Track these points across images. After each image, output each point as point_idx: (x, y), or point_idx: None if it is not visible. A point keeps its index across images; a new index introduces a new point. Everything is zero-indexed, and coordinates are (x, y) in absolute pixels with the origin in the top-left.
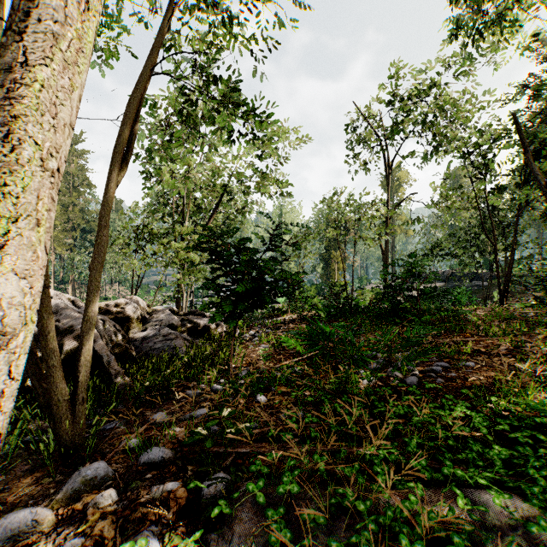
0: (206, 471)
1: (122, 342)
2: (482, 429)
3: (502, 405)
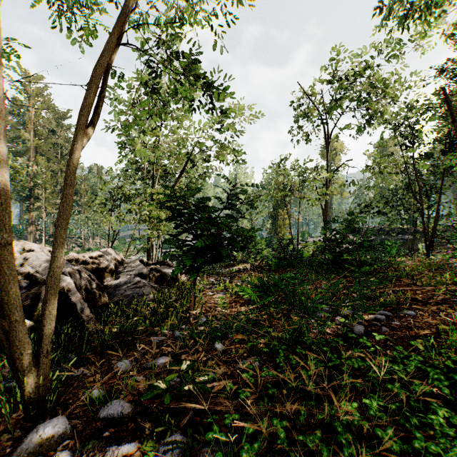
0: (163, 429)
1: (96, 290)
2: (443, 389)
3: (452, 358)
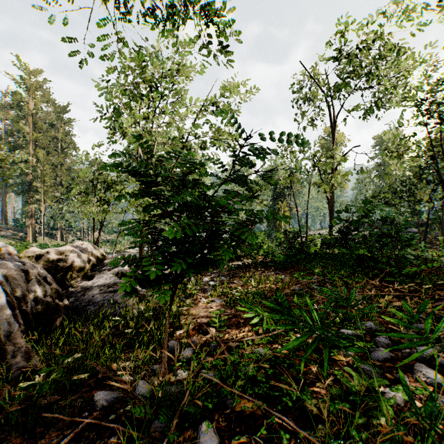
0: None
1: (50, 297)
2: None
3: None
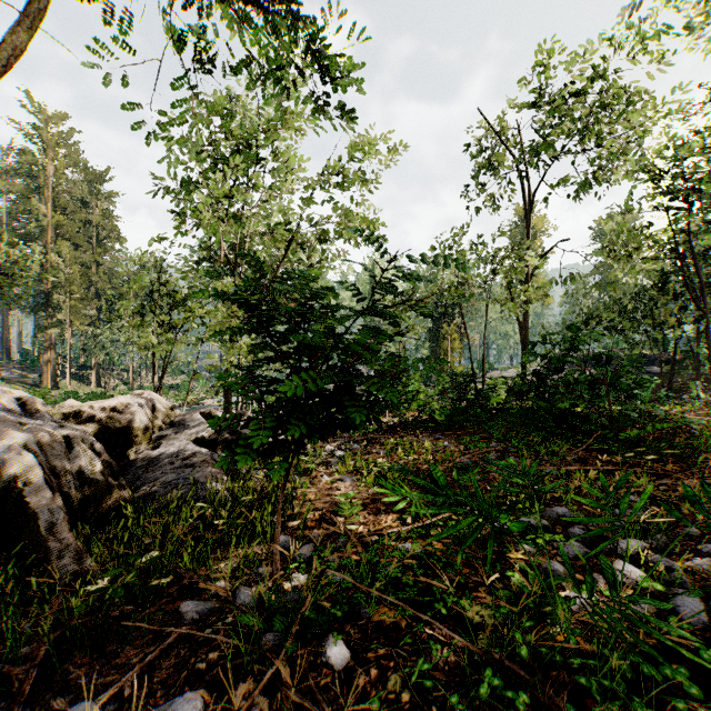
0: None
1: (101, 475)
2: None
3: None
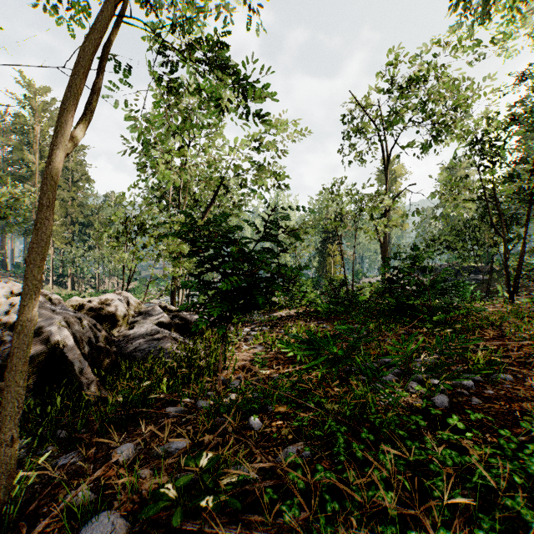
0: None
1: (102, 343)
2: None
3: None
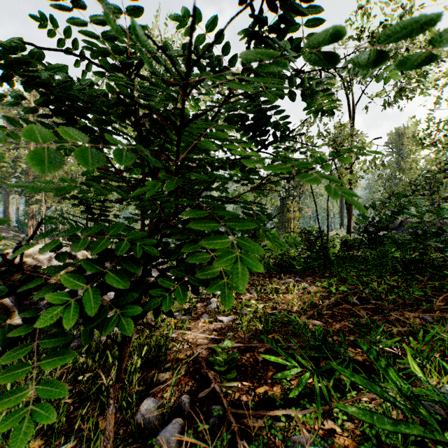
0: None
1: None
2: None
3: None
